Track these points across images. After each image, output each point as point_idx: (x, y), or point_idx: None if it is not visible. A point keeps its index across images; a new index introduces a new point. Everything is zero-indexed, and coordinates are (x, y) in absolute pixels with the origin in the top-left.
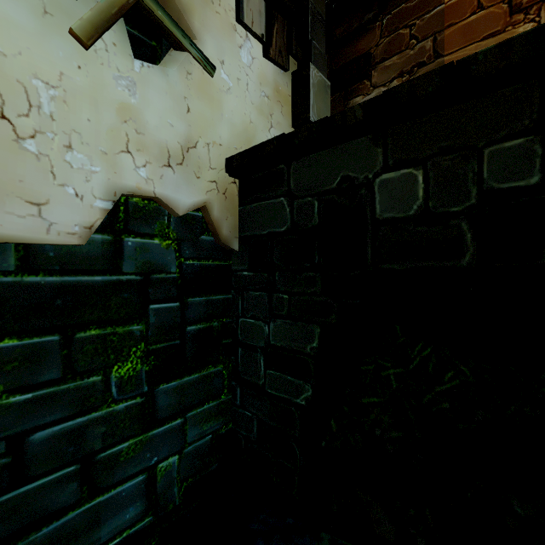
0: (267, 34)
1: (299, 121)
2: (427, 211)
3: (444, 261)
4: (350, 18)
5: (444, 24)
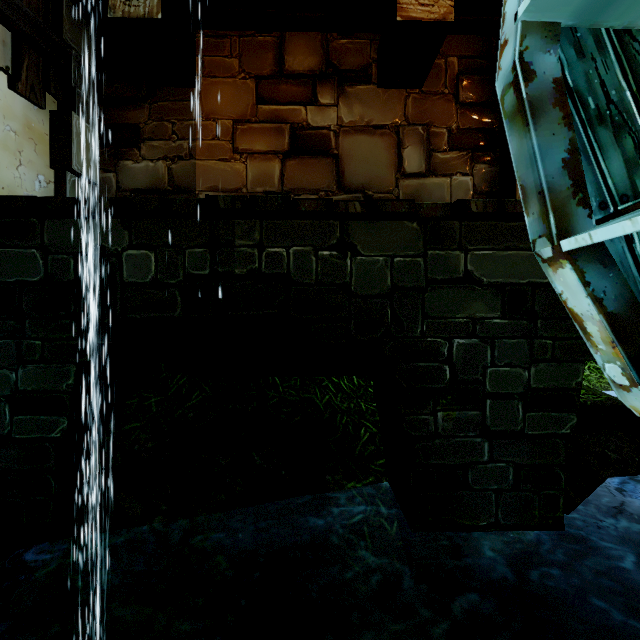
0: (15, 67)
1: (59, 165)
2: (157, 281)
3: (167, 313)
4: (121, 84)
5: (196, 135)
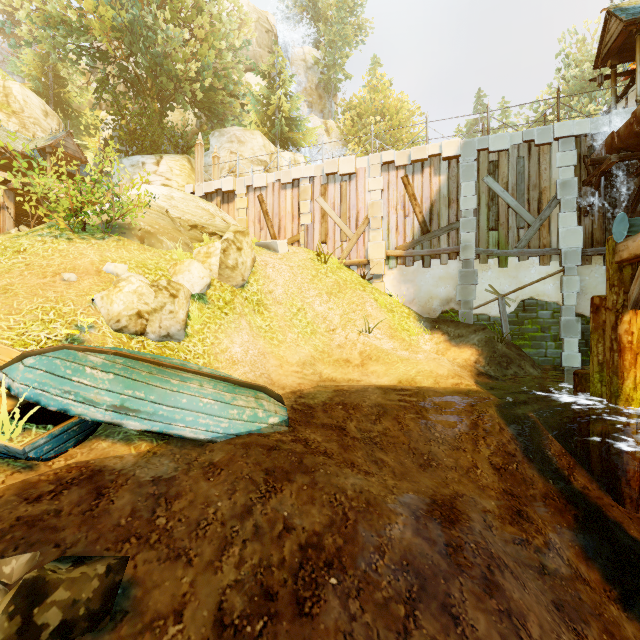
0: None
1: None
2: None
3: None
4: None
5: None
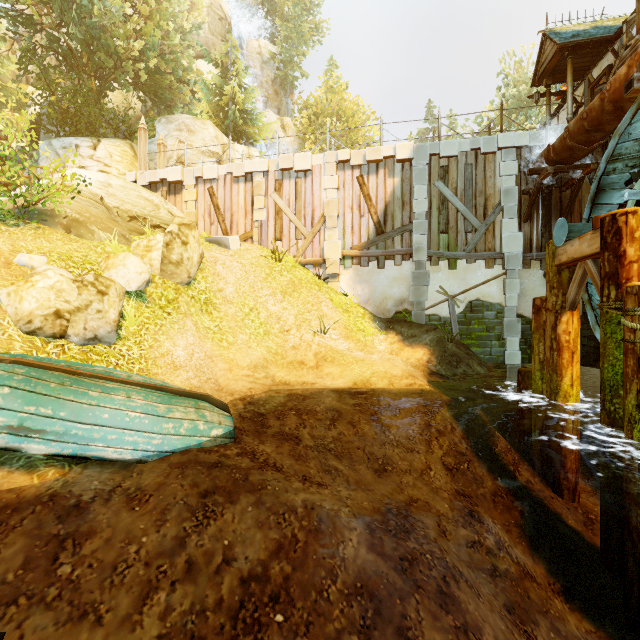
0: None
1: None
2: None
3: None
4: None
5: None
